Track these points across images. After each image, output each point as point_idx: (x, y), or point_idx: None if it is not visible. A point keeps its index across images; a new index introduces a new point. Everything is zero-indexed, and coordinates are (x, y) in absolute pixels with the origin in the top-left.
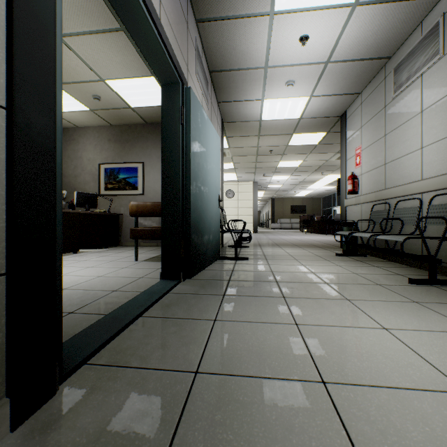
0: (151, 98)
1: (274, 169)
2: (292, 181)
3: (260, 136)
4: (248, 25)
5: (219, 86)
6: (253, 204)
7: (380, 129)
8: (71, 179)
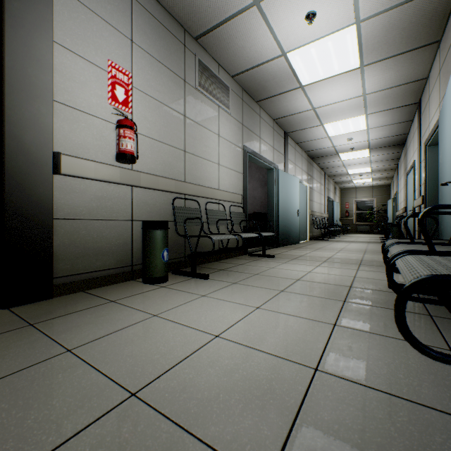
0: None
1: None
2: None
3: None
4: (386, 1)
5: None
6: None
7: (178, 100)
8: None
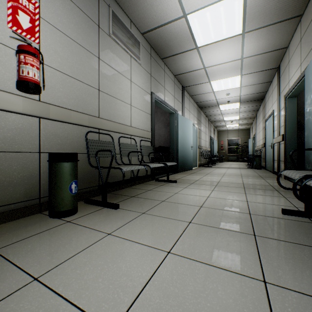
0: None
1: None
2: None
3: None
4: None
5: None
6: None
7: (92, 42)
8: None
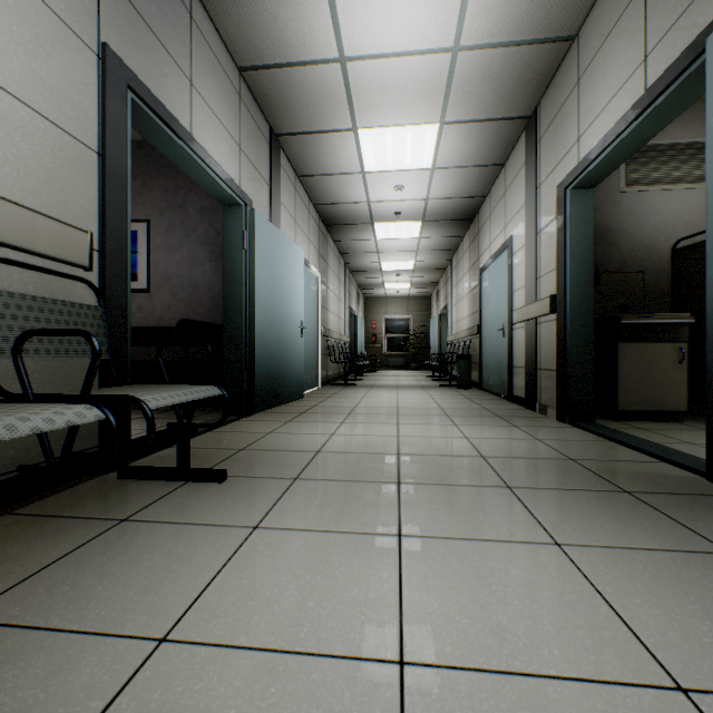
0: None
1: None
2: None
3: None
4: None
5: None
6: None
7: None
8: None
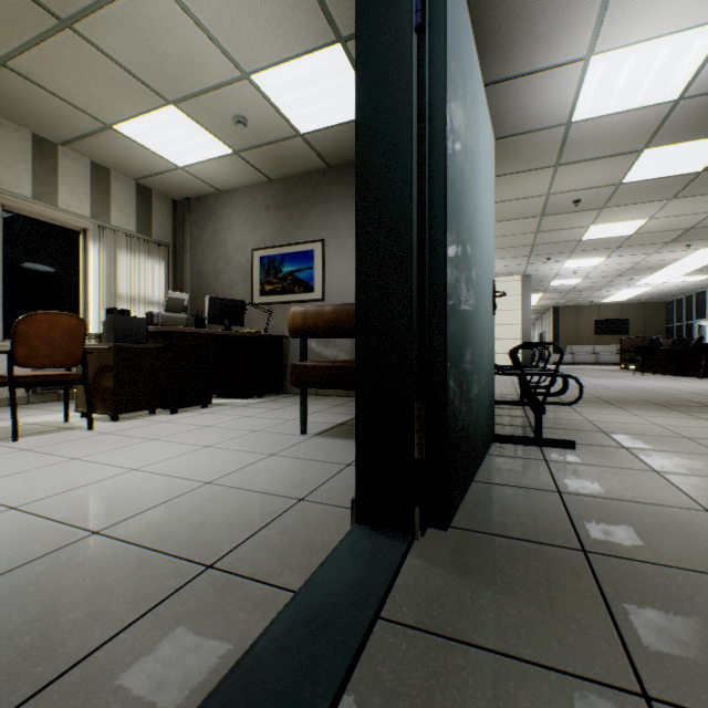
0: (336, 103)
1: (574, 244)
2: (607, 269)
3: (559, 167)
4: None
5: (483, 39)
6: (521, 317)
7: None
8: (211, 280)
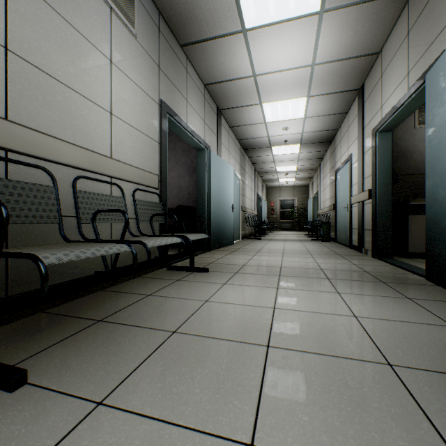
0: None
1: None
2: None
3: None
4: None
5: None
6: None
7: None
8: None
